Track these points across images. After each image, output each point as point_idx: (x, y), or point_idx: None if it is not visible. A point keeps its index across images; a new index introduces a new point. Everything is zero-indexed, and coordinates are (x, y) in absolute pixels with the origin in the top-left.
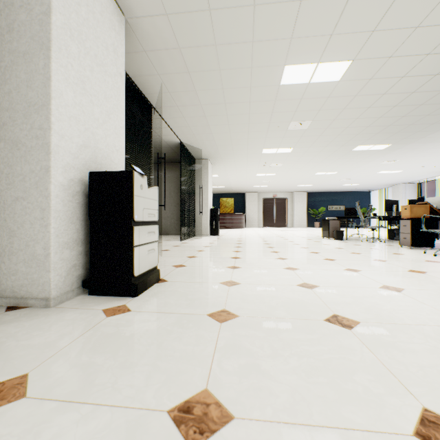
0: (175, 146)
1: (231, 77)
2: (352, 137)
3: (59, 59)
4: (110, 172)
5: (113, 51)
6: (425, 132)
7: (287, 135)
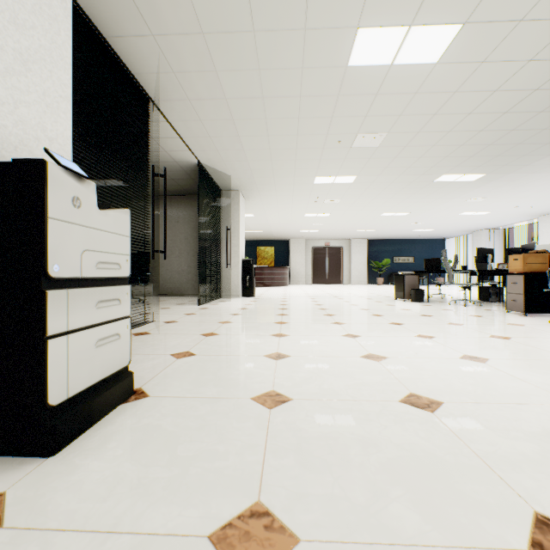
0: (191, 168)
1: (272, 47)
2: (437, 162)
3: None
4: None
5: None
6: (533, 156)
7: (350, 156)
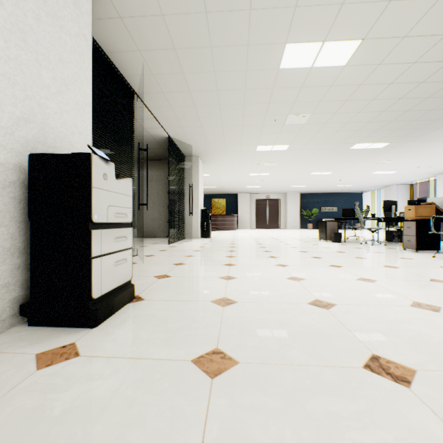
0: (163, 140)
1: (224, 57)
2: (351, 134)
3: None
4: (59, 154)
5: (73, 3)
6: (426, 129)
7: (284, 130)
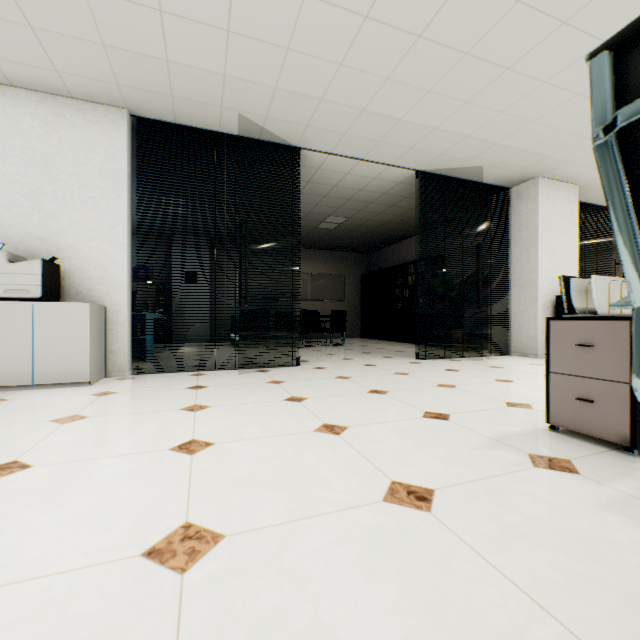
0: None
1: None
2: None
3: (540, 247)
4: None
5: (568, 216)
6: None
7: None
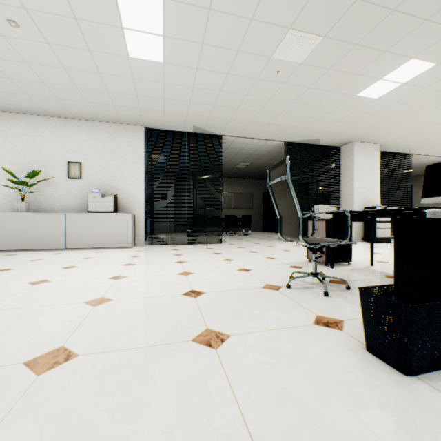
0: None
1: None
2: None
3: (355, 180)
4: (369, 207)
5: (373, 162)
6: None
7: None
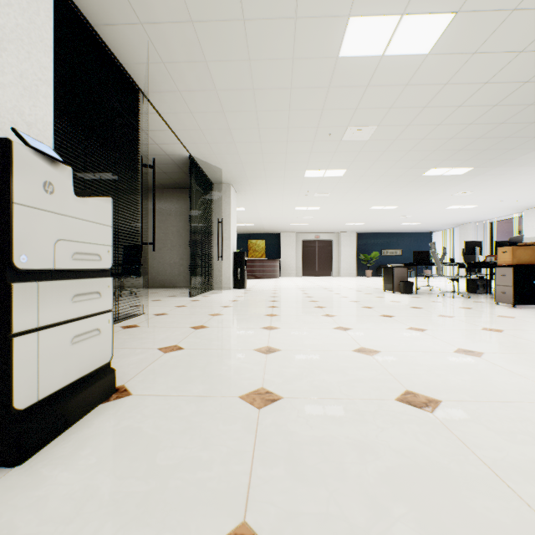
0: (183, 162)
1: (262, 36)
2: (426, 155)
3: None
4: None
5: None
6: (521, 150)
7: (341, 149)
